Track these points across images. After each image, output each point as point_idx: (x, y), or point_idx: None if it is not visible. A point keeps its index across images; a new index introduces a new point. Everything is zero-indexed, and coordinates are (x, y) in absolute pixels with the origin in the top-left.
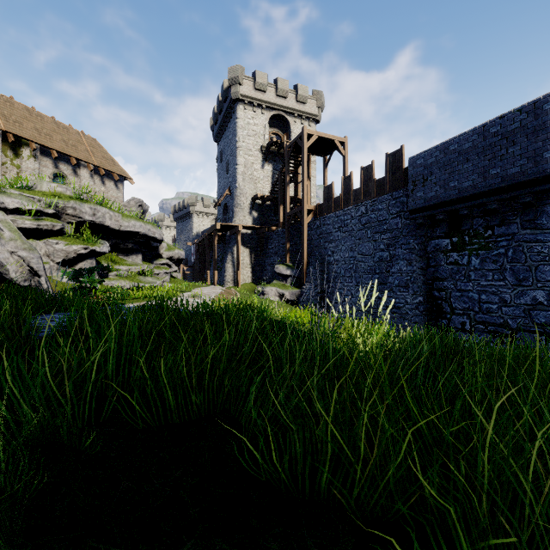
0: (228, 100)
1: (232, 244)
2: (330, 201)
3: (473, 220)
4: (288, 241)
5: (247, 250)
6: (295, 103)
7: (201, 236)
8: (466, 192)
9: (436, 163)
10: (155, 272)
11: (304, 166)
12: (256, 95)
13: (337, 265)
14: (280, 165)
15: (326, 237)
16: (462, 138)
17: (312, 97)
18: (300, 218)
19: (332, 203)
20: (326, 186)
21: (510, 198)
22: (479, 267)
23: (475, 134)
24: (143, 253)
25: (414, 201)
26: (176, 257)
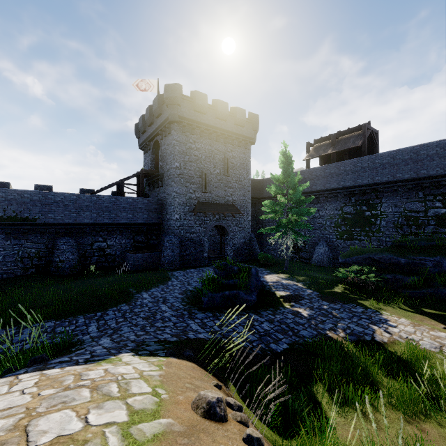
0: None
1: None
2: None
3: None
4: None
5: None
6: None
7: None
8: None
9: None
10: None
11: None
12: None
13: None
14: None
15: None
16: None
17: None
18: None
19: None
20: None
21: None
22: None
23: None
24: None
25: None
26: None
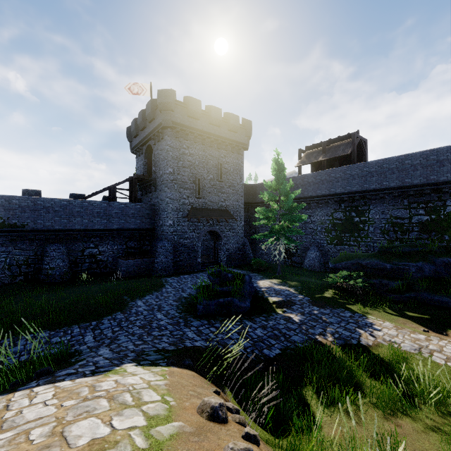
0: None
1: None
2: None
3: None
4: None
5: None
6: None
7: None
8: None
9: None
10: None
11: None
12: None
13: None
14: None
15: None
16: None
17: None
18: None
19: None
20: None
21: None
22: None
23: None
24: None
25: None
26: None
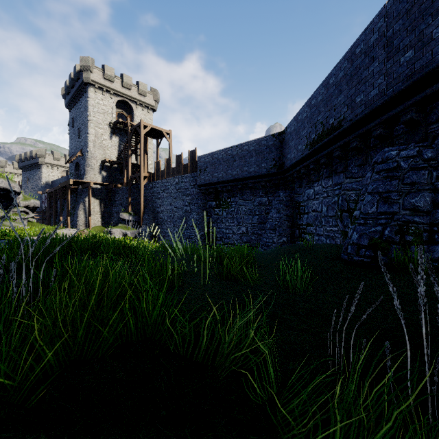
0: (80, 80)
1: (84, 196)
2: (158, 172)
3: (223, 193)
4: (130, 196)
5: (98, 201)
6: (137, 94)
7: (53, 187)
8: (220, 179)
9: (209, 162)
10: (13, 218)
11: (141, 146)
12: (105, 83)
13: (163, 213)
14: (125, 138)
15: (156, 195)
16: (219, 153)
17: (150, 92)
18: (138, 181)
19: (159, 173)
20: (156, 162)
21: (234, 185)
22: (226, 216)
23: (223, 152)
24: (1, 202)
25: (200, 180)
26: (32, 205)
